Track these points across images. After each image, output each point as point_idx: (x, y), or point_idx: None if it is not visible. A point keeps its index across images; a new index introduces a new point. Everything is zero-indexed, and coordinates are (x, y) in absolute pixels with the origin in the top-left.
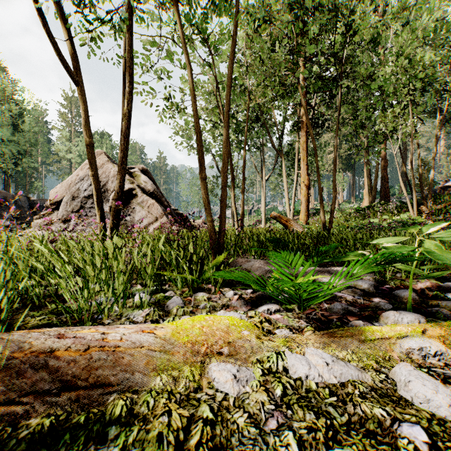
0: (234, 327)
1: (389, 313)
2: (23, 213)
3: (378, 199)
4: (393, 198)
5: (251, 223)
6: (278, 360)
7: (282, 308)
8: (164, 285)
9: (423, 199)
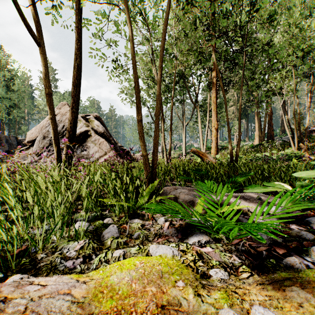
0: (167, 275)
1: None
2: (13, 148)
3: (265, 139)
4: (275, 138)
5: (175, 155)
6: None
7: (211, 238)
8: (105, 210)
9: (301, 139)
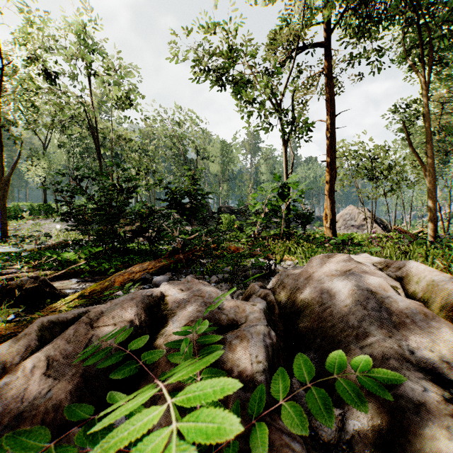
0: None
1: None
2: None
3: None
4: None
5: None
6: None
7: None
8: None
9: None
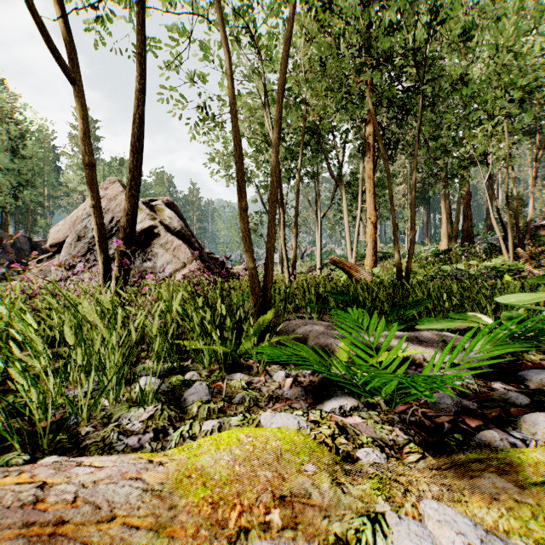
0: (290, 455)
1: (536, 416)
2: (23, 257)
3: (458, 241)
4: (477, 239)
5: (304, 269)
6: (376, 536)
7: (361, 403)
8: (186, 359)
9: (520, 240)
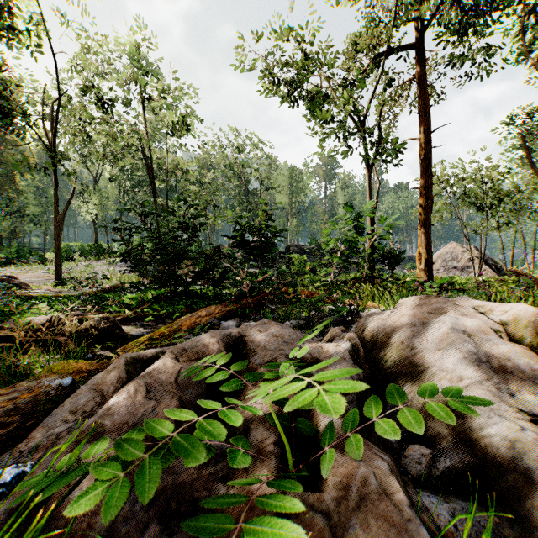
0: None
1: None
2: None
3: None
4: None
5: None
6: None
7: None
8: None
9: None
